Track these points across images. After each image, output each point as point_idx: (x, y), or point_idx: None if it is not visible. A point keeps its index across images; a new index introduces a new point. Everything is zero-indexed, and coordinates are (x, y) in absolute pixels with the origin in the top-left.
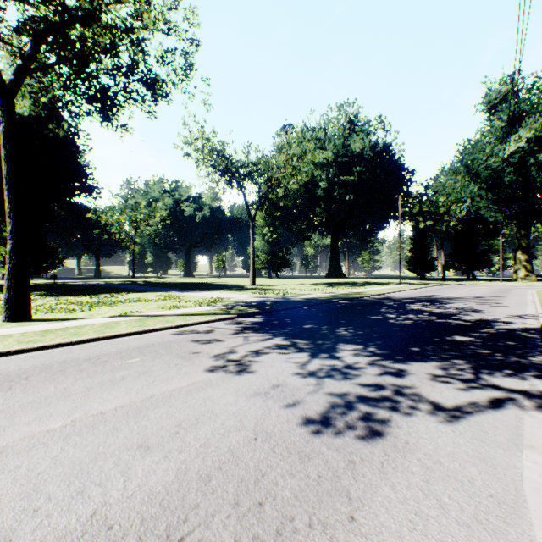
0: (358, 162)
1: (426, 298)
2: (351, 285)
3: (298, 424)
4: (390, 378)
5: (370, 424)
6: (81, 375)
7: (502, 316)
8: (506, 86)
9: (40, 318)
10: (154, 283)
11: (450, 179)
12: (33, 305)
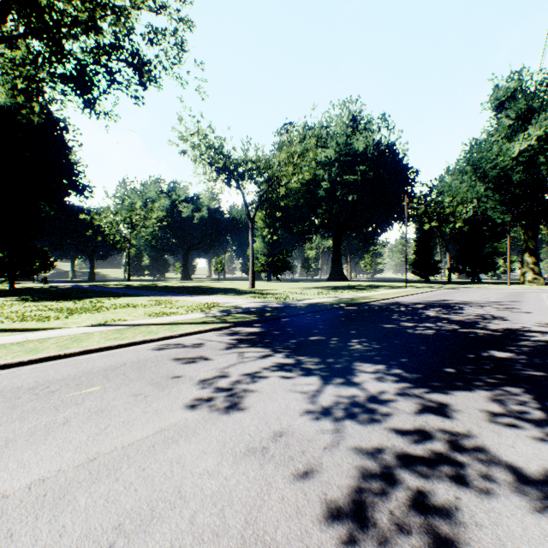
0: (361, 161)
1: (438, 303)
2: (355, 289)
3: (315, 521)
4: (434, 418)
5: (431, 519)
6: (10, 416)
7: (532, 324)
8: (514, 83)
9: (4, 327)
10: (149, 286)
11: (455, 179)
12: (6, 311)
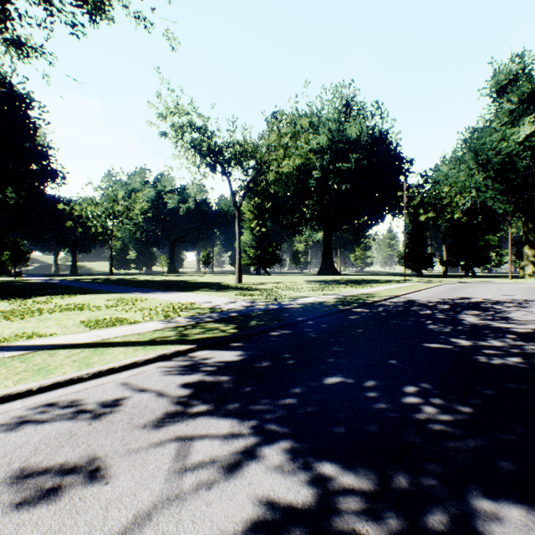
0: (355, 148)
1: (463, 302)
2: (351, 283)
3: None
4: None
5: None
6: None
7: None
8: (516, 67)
9: None
10: (127, 281)
11: (452, 168)
12: None
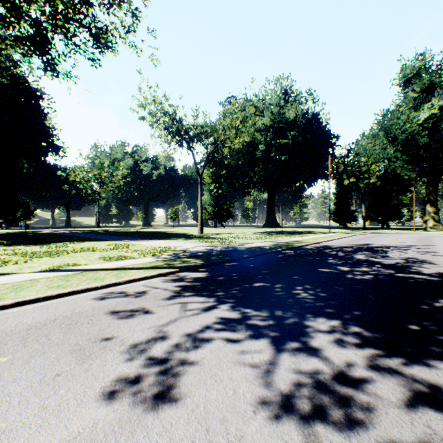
0: (292, 127)
1: (363, 247)
2: (288, 234)
3: None
4: (437, 418)
5: None
6: None
7: None
8: (419, 63)
9: None
10: (114, 232)
11: (369, 142)
12: None
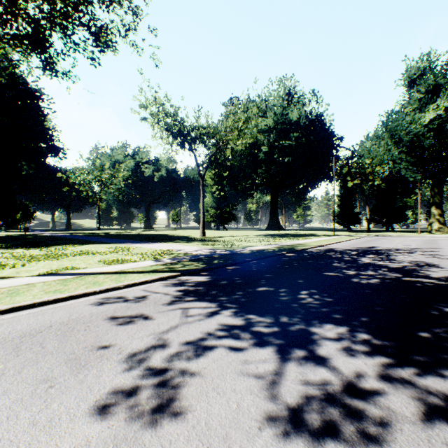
0: (295, 129)
1: (368, 250)
2: (291, 237)
3: None
4: None
5: None
6: None
7: None
8: (424, 63)
9: None
10: (114, 234)
11: (374, 144)
12: None
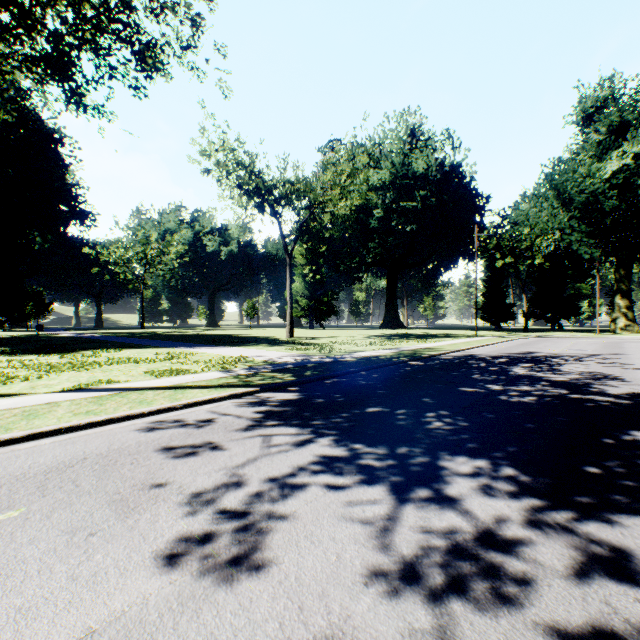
0: (422, 184)
1: (524, 356)
2: (416, 338)
3: None
4: (619, 592)
5: None
6: None
7: None
8: (604, 92)
9: None
10: (165, 335)
11: (533, 206)
12: None
